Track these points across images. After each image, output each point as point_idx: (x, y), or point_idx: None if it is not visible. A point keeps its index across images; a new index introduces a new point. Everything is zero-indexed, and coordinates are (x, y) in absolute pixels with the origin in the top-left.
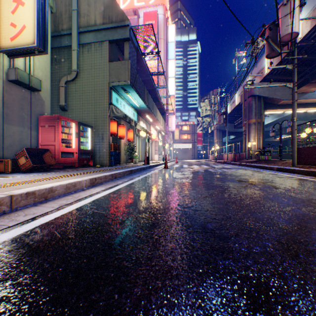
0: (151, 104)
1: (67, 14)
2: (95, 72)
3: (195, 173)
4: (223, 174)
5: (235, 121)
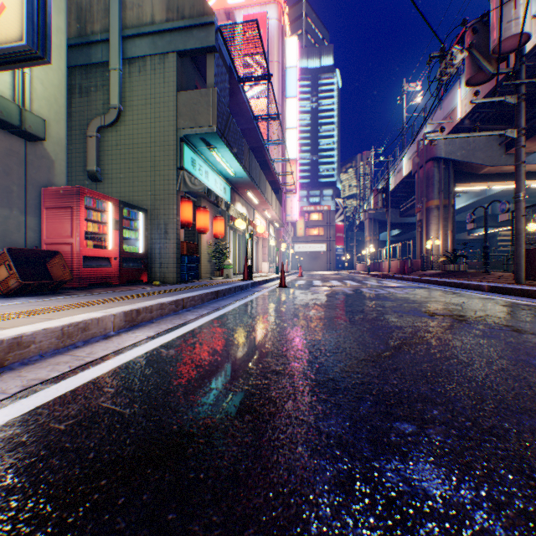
0: (257, 173)
1: (102, 3)
2: (152, 110)
3: (339, 297)
4: (393, 299)
5: (401, 205)
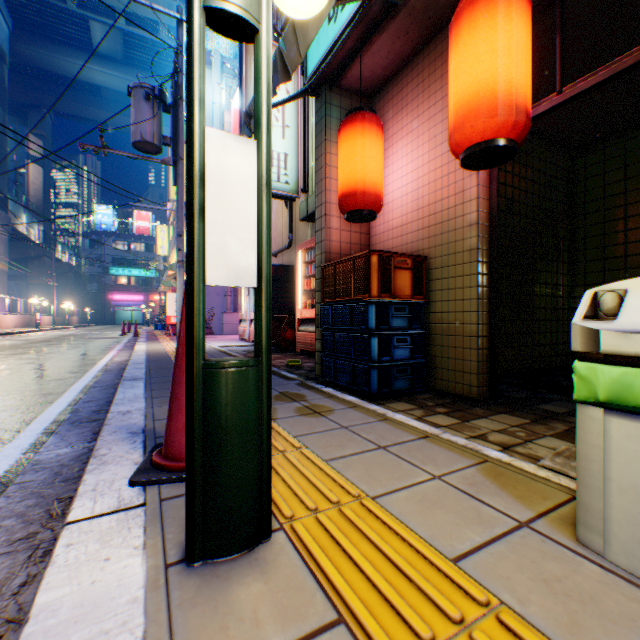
0: None
1: None
2: None
3: None
4: None
5: None
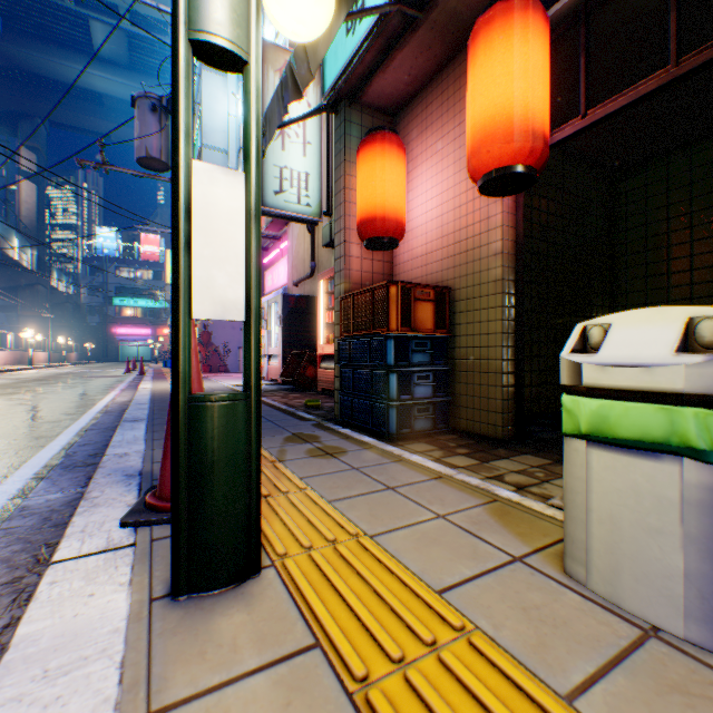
0: None
1: None
2: None
3: None
4: None
5: None
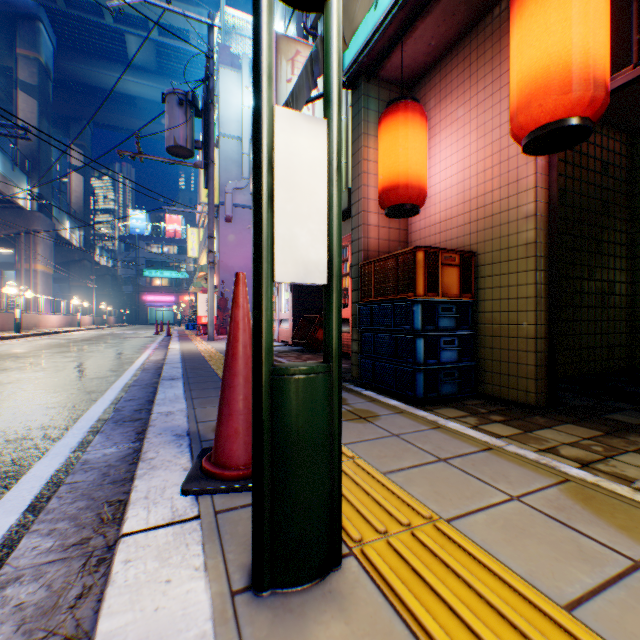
0: None
1: None
2: None
3: None
4: None
5: None
